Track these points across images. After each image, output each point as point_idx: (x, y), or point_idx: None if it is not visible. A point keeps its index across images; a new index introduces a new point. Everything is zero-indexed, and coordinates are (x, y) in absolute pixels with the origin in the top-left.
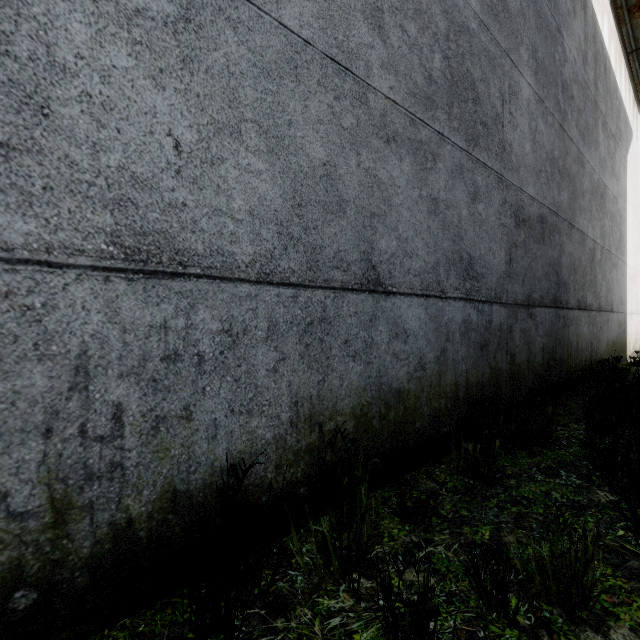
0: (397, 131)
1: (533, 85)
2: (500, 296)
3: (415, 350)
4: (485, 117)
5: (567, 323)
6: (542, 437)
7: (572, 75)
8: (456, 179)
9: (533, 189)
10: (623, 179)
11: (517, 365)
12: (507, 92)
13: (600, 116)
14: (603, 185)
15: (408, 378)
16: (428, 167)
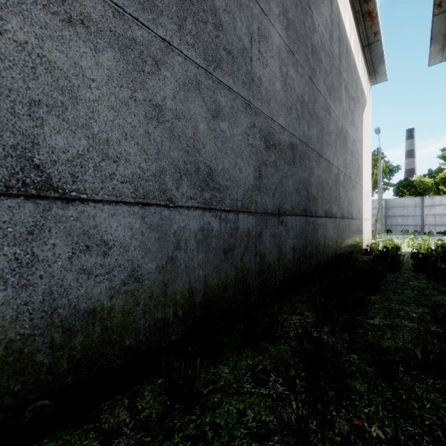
0: (89, 15)
1: (284, 37)
2: (248, 206)
3: (124, 262)
4: (230, 45)
5: (316, 227)
6: (270, 333)
7: (320, 44)
8: (191, 92)
9: (284, 121)
10: (360, 129)
11: (267, 264)
12: (256, 33)
13: (343, 82)
14: (345, 130)
15: (111, 294)
16: (147, 70)
